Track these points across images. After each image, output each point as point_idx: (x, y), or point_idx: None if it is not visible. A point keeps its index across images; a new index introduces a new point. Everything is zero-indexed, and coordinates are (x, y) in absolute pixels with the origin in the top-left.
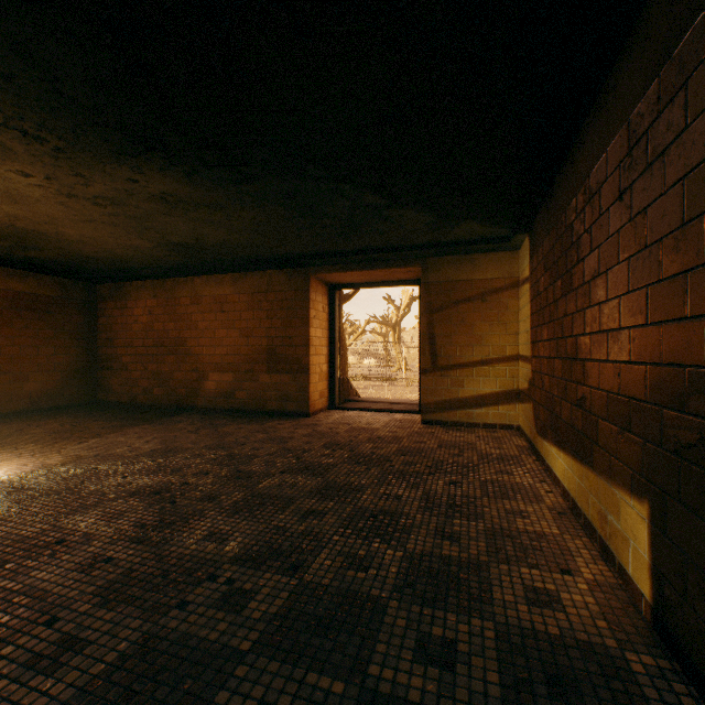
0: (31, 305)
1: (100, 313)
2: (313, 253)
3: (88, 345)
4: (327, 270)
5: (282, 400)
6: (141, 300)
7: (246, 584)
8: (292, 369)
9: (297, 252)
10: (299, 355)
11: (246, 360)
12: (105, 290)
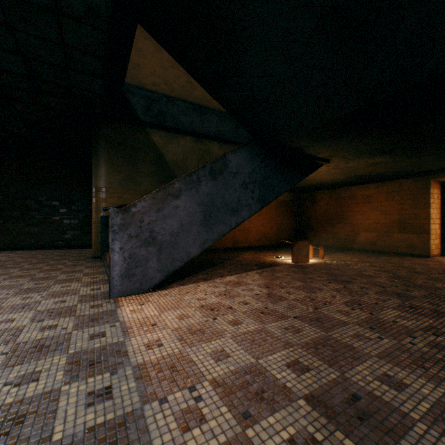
0: (283, 204)
1: (302, 205)
2: (435, 169)
3: (298, 219)
4: (444, 176)
5: (408, 247)
6: (322, 199)
7: None
8: (416, 231)
9: (425, 170)
10: (421, 224)
11: (383, 226)
12: (304, 195)
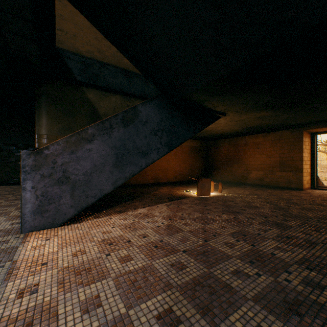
0: (194, 149)
1: (209, 150)
2: (307, 122)
3: (206, 161)
4: (313, 128)
5: (287, 183)
6: (223, 145)
7: (323, 221)
8: (292, 170)
9: (299, 123)
10: (296, 164)
11: (268, 166)
12: (210, 143)
